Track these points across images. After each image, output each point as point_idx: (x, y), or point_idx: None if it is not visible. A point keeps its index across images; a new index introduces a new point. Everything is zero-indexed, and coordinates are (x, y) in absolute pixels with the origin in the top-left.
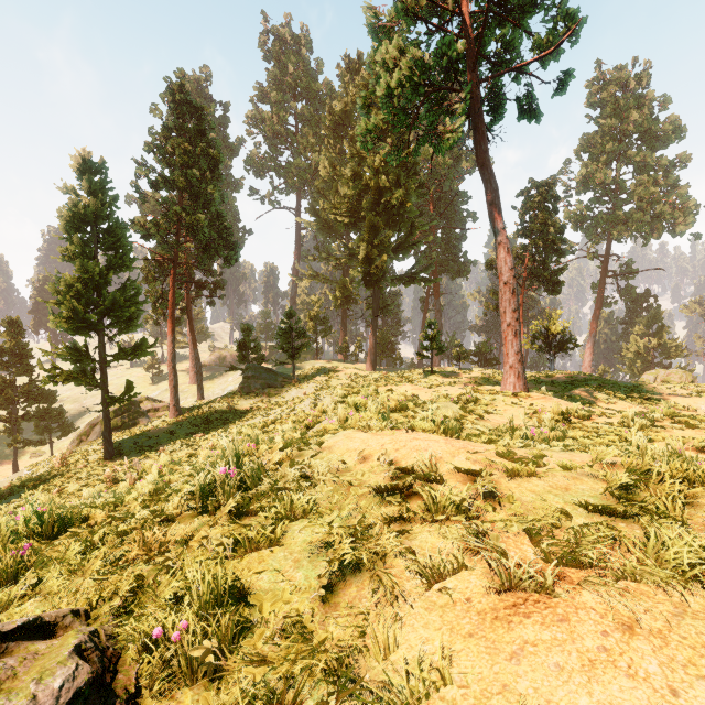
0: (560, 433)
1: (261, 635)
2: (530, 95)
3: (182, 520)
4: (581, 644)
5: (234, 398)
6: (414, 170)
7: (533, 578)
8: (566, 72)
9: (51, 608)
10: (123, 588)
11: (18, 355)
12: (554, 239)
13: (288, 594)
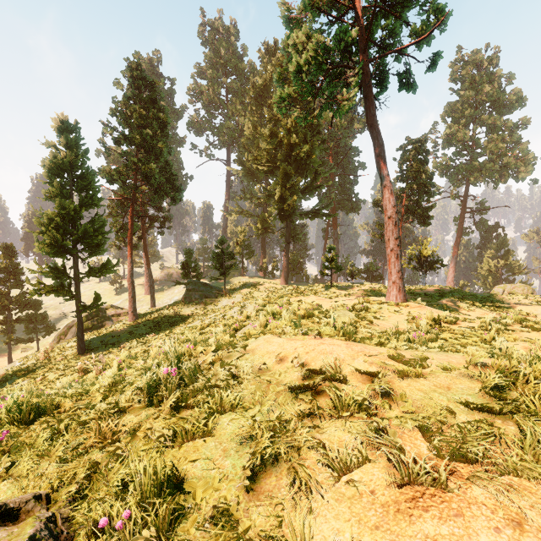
0: (433, 335)
1: (194, 521)
2: (408, 71)
3: (132, 411)
4: (477, 540)
5: (178, 306)
6: (318, 130)
7: (429, 474)
8: (436, 53)
9: (19, 490)
10: (80, 473)
11: (12, 272)
12: (425, 183)
13: (217, 482)
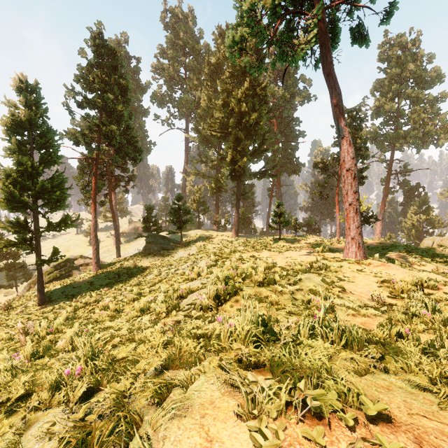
0: (444, 317)
1: None
2: (360, 25)
3: None
4: None
5: (138, 257)
6: (265, 100)
7: None
8: (392, 4)
9: None
10: None
11: None
12: (360, 147)
13: None
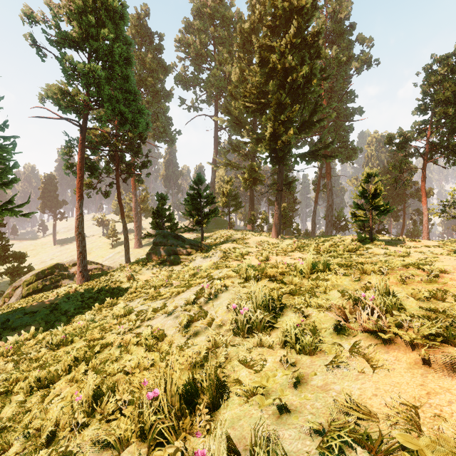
0: None
1: None
2: None
3: None
4: None
5: (138, 265)
6: (318, 53)
7: None
8: None
9: None
10: None
11: None
12: None
13: None
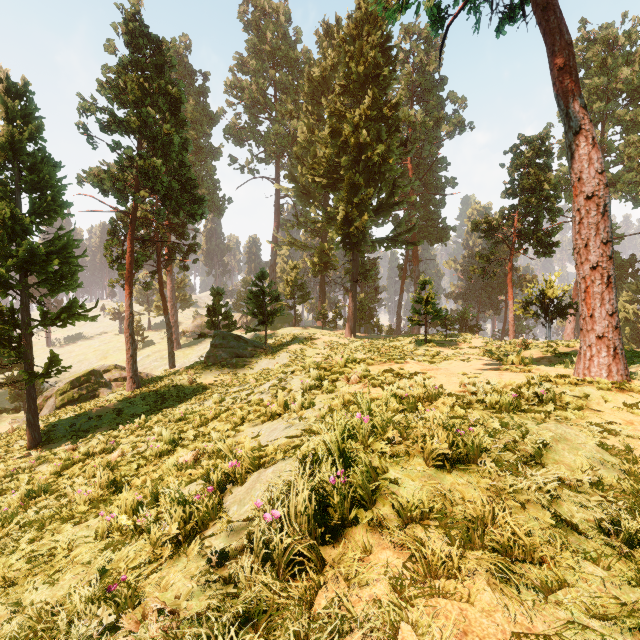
0: None
1: None
2: None
3: None
4: None
5: (197, 369)
6: (396, 126)
7: None
8: None
9: None
10: None
11: None
12: (549, 196)
13: None
